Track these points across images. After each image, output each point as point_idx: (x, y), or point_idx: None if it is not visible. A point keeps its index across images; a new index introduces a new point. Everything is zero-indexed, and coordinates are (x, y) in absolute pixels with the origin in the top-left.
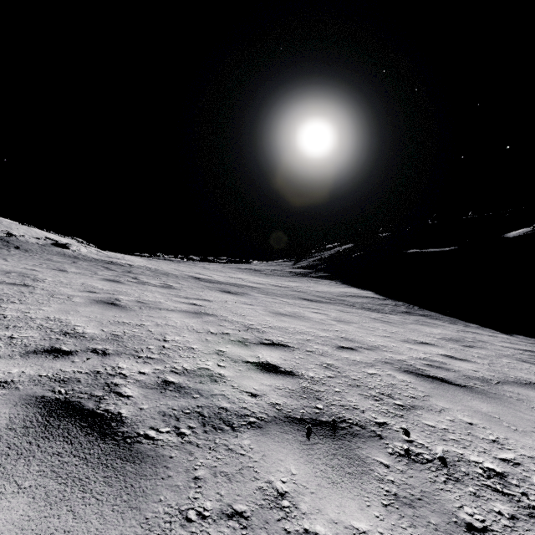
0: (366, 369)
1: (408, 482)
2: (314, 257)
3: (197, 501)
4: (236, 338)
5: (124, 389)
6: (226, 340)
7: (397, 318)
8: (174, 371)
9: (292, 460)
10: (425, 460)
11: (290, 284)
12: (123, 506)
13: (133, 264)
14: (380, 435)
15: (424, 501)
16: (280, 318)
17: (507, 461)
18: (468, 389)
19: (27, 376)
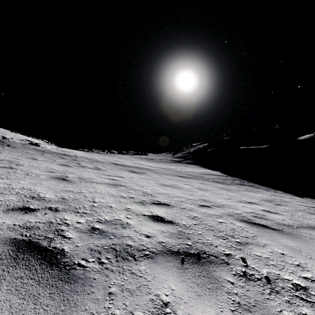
0: (217, 219)
1: (246, 294)
2: (185, 151)
3: (110, 310)
4: (138, 200)
5: (67, 233)
6: (131, 201)
7: (234, 188)
8: (99, 221)
9: (172, 279)
10: (256, 278)
11: (170, 167)
12: (61, 314)
13: (77, 155)
14: (227, 262)
15: (257, 307)
16: (164, 188)
17: (307, 279)
18: (279, 232)
19: (6, 225)
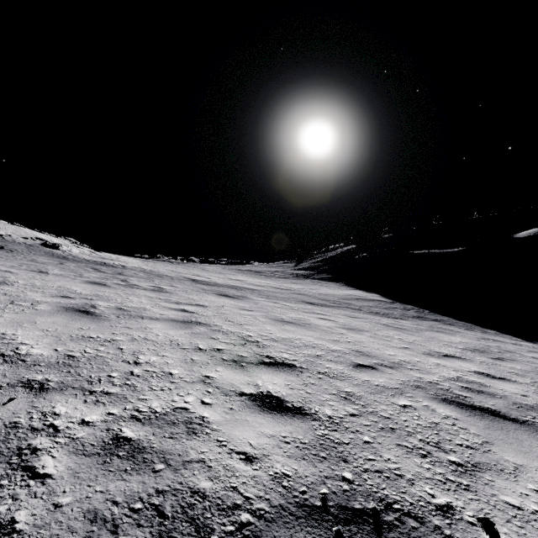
0: (396, 400)
1: None
2: (316, 259)
3: None
4: (229, 357)
5: (43, 461)
6: (216, 360)
7: (410, 324)
8: (135, 417)
9: None
10: None
11: (292, 286)
12: None
13: (127, 265)
14: (451, 537)
15: None
16: (283, 327)
17: None
18: (531, 428)
19: None
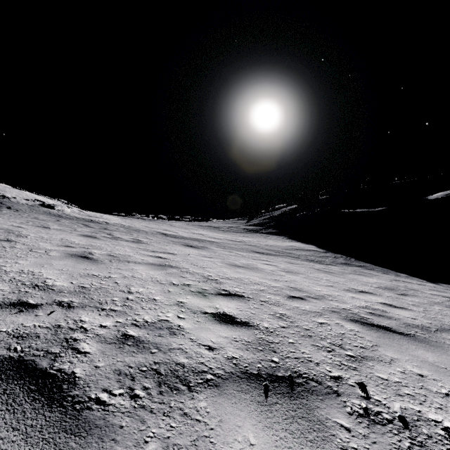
0: (316, 319)
1: None
2: (264, 216)
3: None
4: (195, 289)
5: (82, 345)
6: (186, 291)
7: (337, 269)
8: (135, 324)
9: (251, 425)
10: (385, 420)
11: (244, 239)
12: None
13: (109, 222)
14: (337, 391)
15: None
16: (236, 270)
17: None
18: (411, 338)
19: None
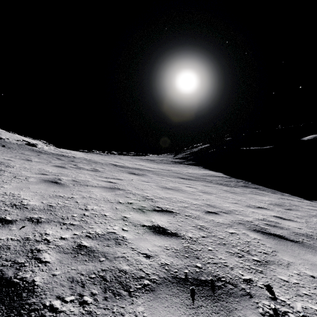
0: (227, 229)
1: None
2: (186, 152)
3: None
4: (136, 207)
5: (44, 255)
6: (129, 208)
7: (239, 190)
8: (88, 236)
9: None
10: None
11: (172, 168)
12: None
13: (76, 156)
14: (250, 293)
15: None
16: (166, 191)
17: None
18: (300, 244)
19: None
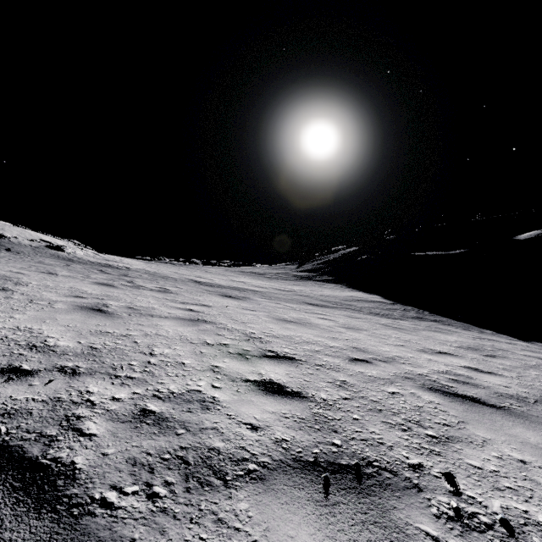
0: (386, 388)
1: None
2: (318, 261)
3: None
4: (235, 350)
5: (87, 425)
6: (223, 353)
7: (408, 324)
8: (157, 395)
9: (307, 535)
10: (484, 525)
11: (294, 288)
12: None
13: (131, 267)
14: (418, 484)
15: None
16: (285, 326)
17: None
18: (506, 412)
19: None
